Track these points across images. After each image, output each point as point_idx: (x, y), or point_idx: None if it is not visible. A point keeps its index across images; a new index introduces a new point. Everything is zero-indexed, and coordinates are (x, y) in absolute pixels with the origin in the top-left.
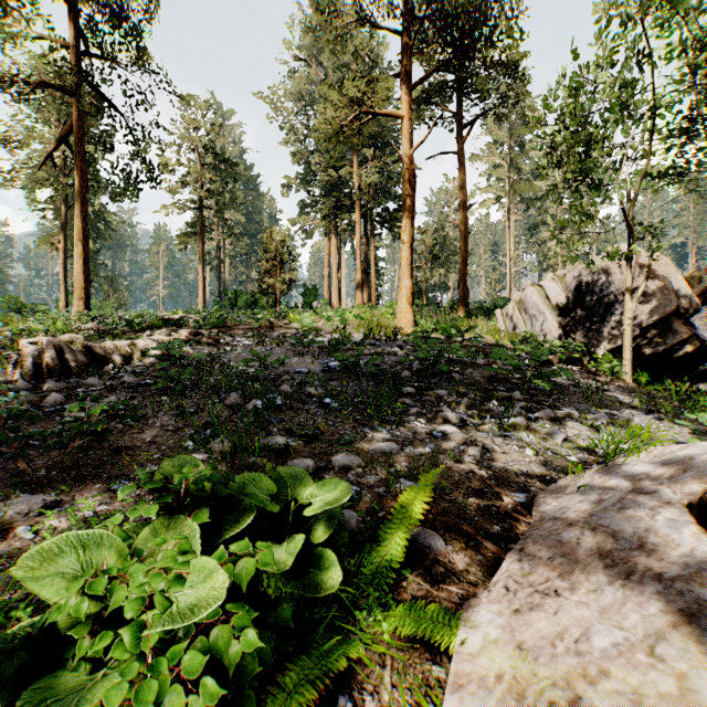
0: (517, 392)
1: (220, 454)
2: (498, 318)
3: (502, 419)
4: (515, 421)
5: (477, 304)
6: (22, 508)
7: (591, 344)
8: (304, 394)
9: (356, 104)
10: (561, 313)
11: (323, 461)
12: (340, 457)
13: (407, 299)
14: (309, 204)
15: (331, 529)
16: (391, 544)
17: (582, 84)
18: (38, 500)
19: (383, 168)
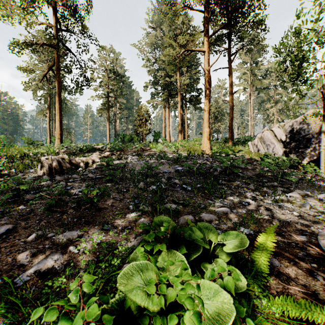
0: (275, 183)
1: (147, 212)
2: (250, 146)
3: (273, 196)
4: (281, 197)
5: (236, 139)
6: (69, 237)
7: (299, 158)
8: (172, 183)
9: (182, 46)
10: (283, 143)
11: (196, 216)
12: (205, 215)
13: (207, 137)
14: (156, 94)
15: (231, 255)
16: (259, 263)
17: (301, 31)
18: (74, 234)
19: (191, 76)
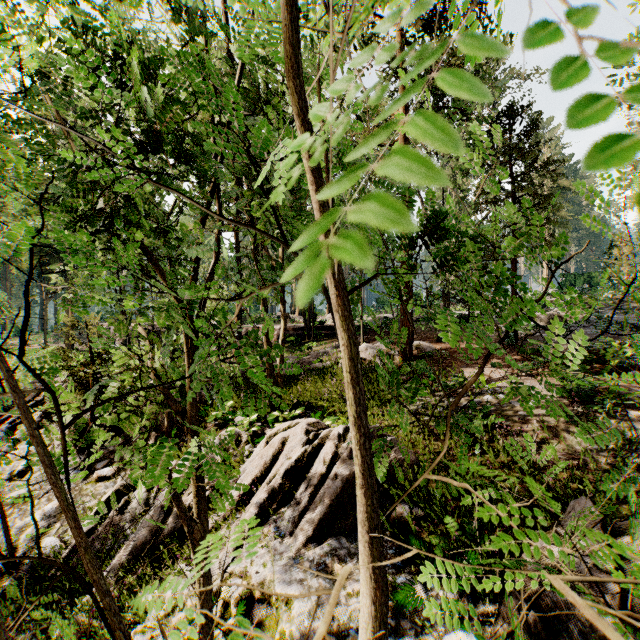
0: None
1: None
2: None
3: None
4: None
5: None
6: None
7: None
8: None
9: None
10: None
11: None
12: None
13: None
14: None
15: None
16: None
17: None
18: None
19: None
